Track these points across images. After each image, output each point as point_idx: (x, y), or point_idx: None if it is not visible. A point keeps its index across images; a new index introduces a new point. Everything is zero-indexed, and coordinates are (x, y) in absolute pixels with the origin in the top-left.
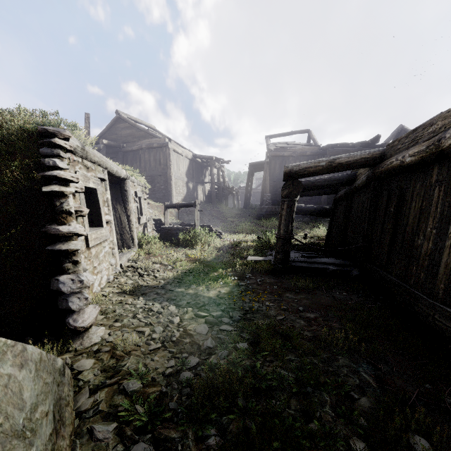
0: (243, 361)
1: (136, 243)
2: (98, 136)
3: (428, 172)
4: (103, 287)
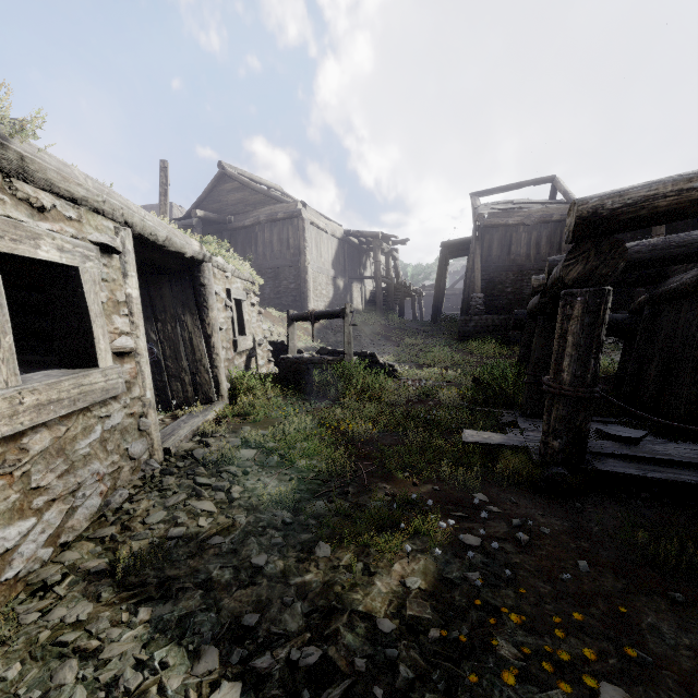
0: None
1: (224, 391)
2: (192, 206)
3: None
4: (71, 541)
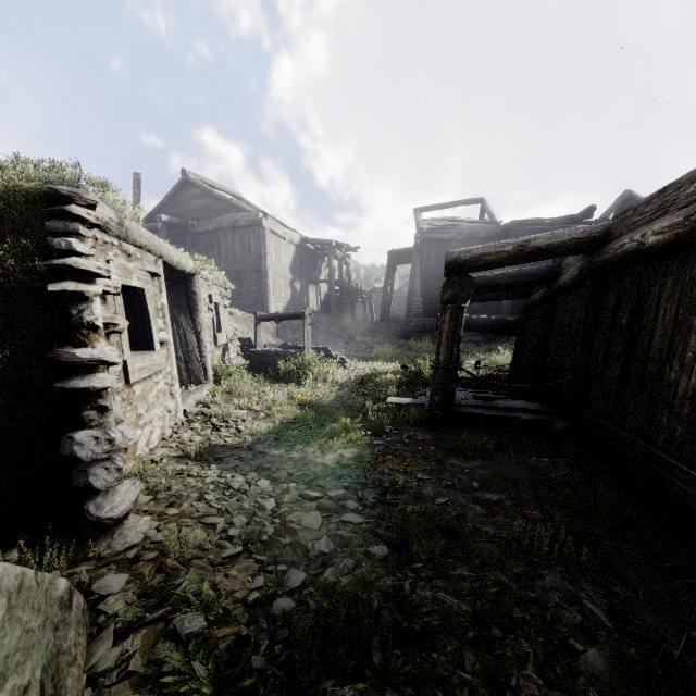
0: (381, 578)
1: (210, 376)
2: (154, 209)
3: (688, 259)
4: (153, 448)
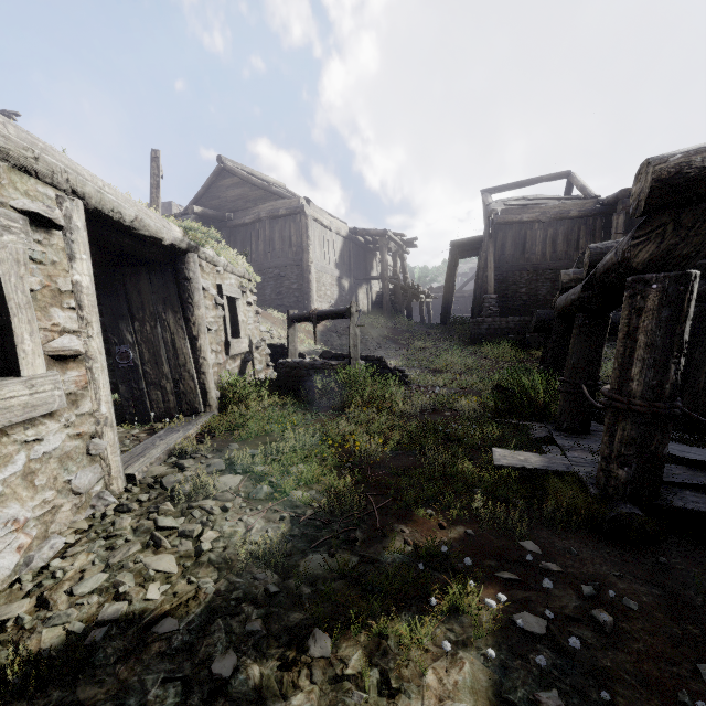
0: None
1: (212, 400)
2: (190, 203)
3: None
4: None
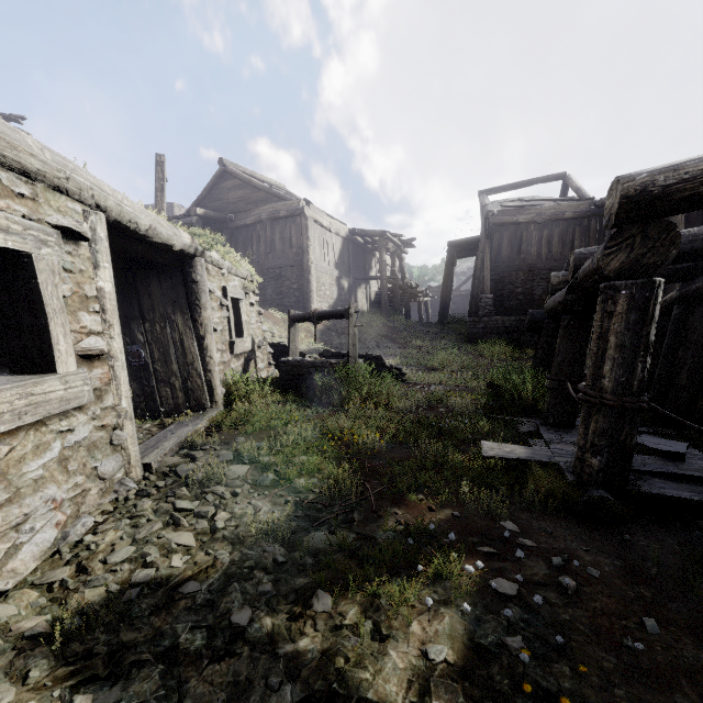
0: None
1: (218, 397)
2: (192, 205)
3: None
4: (11, 588)
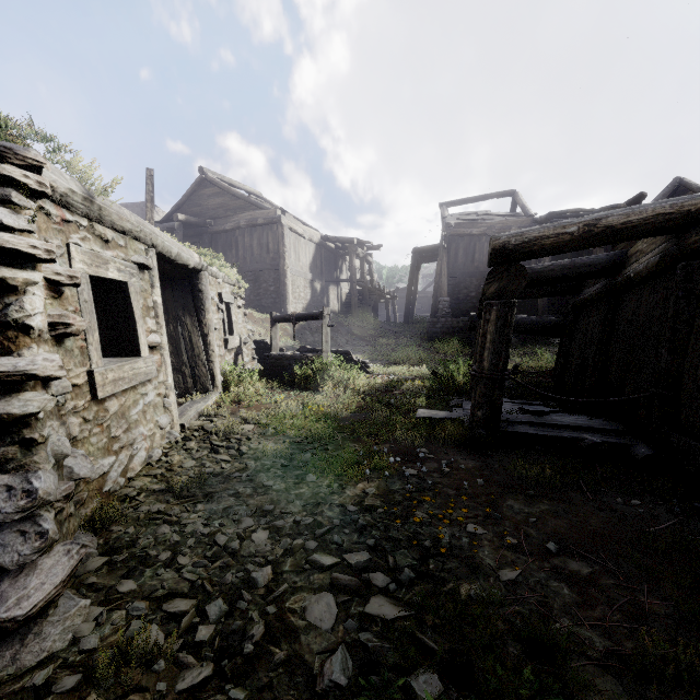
0: None
1: (219, 383)
2: (172, 209)
3: None
4: (133, 477)
